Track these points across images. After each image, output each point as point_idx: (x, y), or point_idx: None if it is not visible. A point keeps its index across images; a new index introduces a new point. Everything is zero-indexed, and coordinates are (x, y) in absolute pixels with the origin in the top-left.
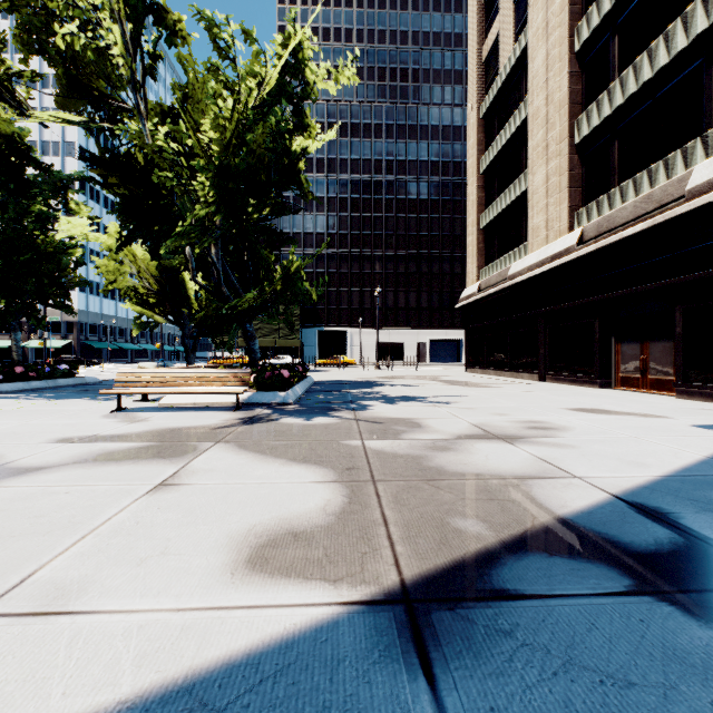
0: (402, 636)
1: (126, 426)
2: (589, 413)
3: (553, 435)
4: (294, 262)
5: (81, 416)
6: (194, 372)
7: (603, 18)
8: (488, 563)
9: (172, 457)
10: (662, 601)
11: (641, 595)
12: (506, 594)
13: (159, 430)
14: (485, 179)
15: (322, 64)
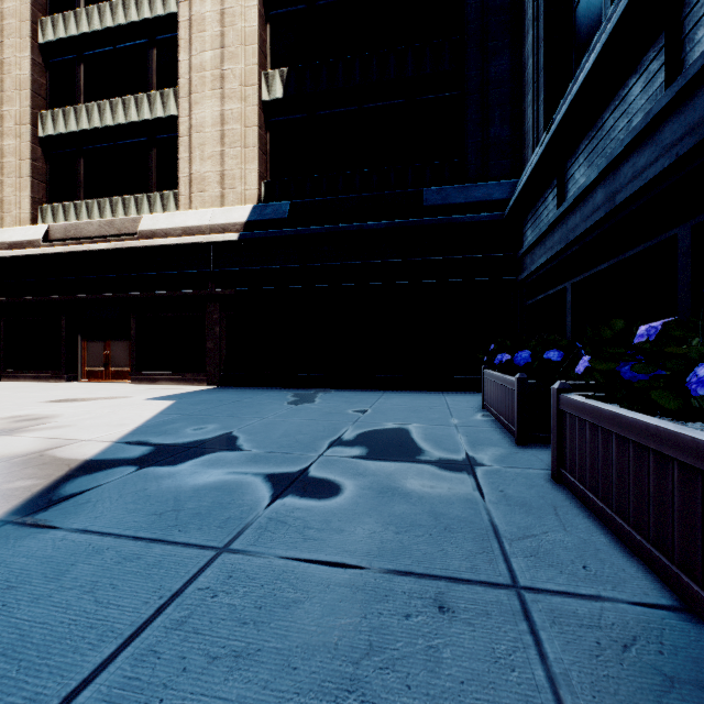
0: (24, 530)
1: None
2: (70, 402)
3: (47, 422)
4: None
5: None
6: None
7: (70, 37)
8: (54, 490)
9: None
10: (151, 467)
11: (142, 469)
12: (76, 494)
13: None
14: None
15: None
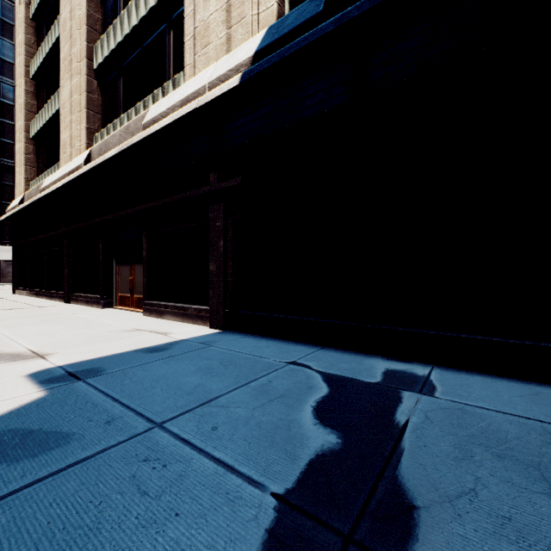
0: None
1: None
2: None
3: None
4: None
5: None
6: None
7: None
8: None
9: None
10: None
11: None
12: None
13: None
14: (37, 87)
15: None
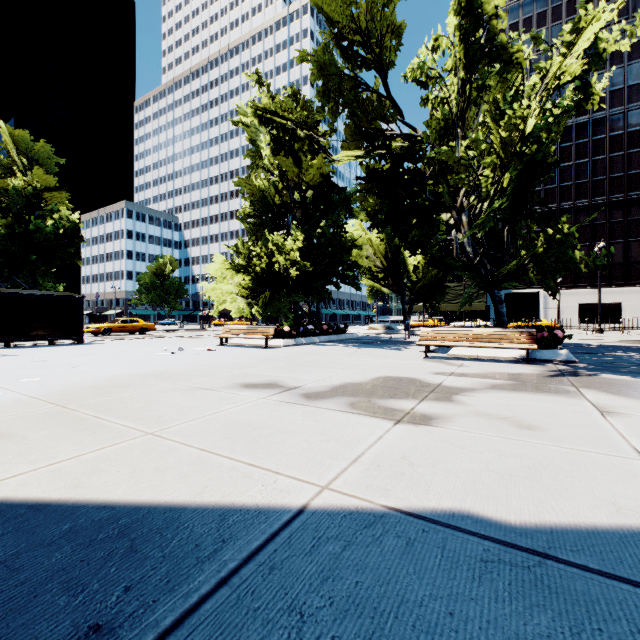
0: None
1: (460, 368)
2: None
3: None
4: (564, 229)
5: (409, 359)
6: (481, 331)
7: None
8: None
9: (559, 393)
10: None
11: None
12: None
13: (496, 373)
14: None
15: (615, 29)
